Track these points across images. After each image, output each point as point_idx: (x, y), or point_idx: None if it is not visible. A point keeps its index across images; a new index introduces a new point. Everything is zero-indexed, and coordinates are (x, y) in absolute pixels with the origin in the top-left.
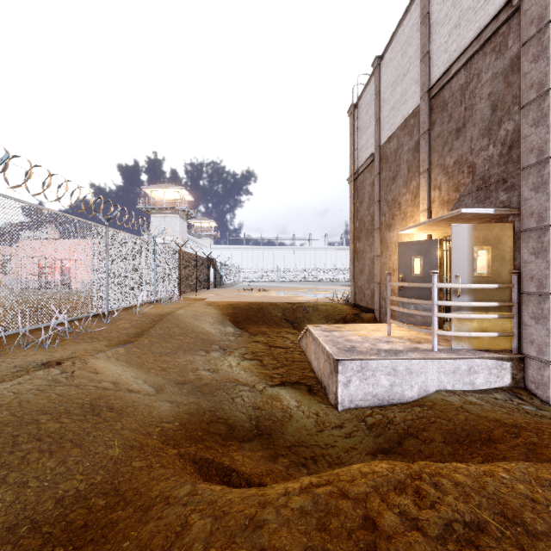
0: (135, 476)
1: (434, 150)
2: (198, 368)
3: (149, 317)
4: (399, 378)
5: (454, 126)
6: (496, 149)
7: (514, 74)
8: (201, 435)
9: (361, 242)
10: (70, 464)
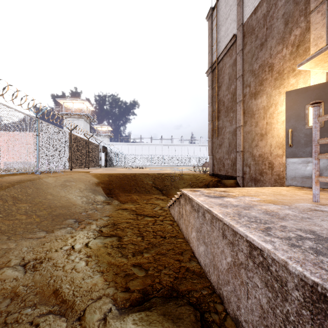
0: None
1: None
2: (7, 261)
3: None
4: None
5: None
6: None
7: None
8: None
9: (219, 120)
10: None
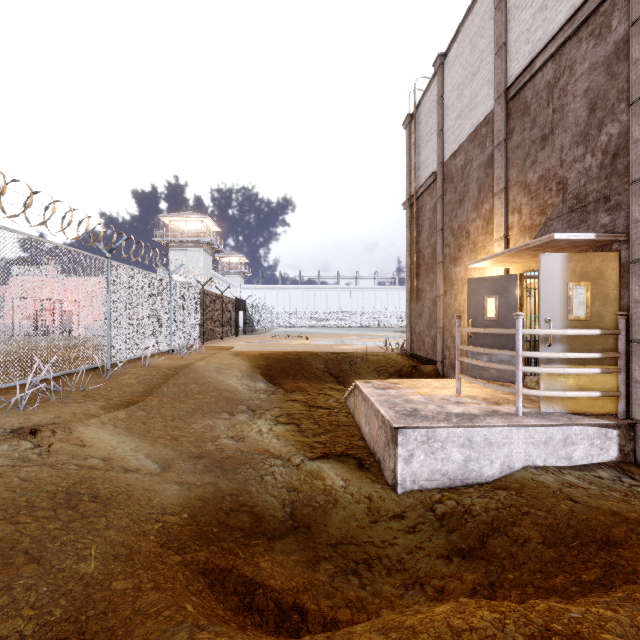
0: (113, 606)
1: (512, 164)
2: (219, 435)
3: (161, 370)
4: (476, 451)
5: (538, 134)
6: (595, 159)
7: (620, 62)
8: (216, 531)
9: (419, 279)
10: (17, 591)
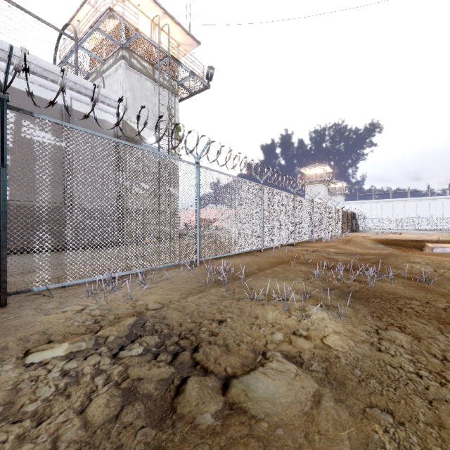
0: None
1: None
2: None
3: (343, 239)
4: None
5: None
6: None
7: None
8: None
9: None
10: None
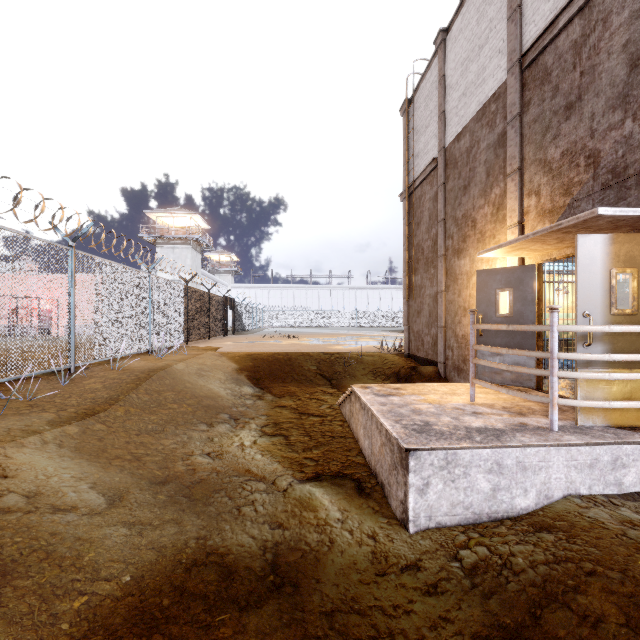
0: None
1: (528, 140)
2: (193, 451)
3: (133, 374)
4: (507, 477)
5: (561, 103)
6: (638, 124)
7: None
8: (166, 604)
9: (418, 275)
10: None
